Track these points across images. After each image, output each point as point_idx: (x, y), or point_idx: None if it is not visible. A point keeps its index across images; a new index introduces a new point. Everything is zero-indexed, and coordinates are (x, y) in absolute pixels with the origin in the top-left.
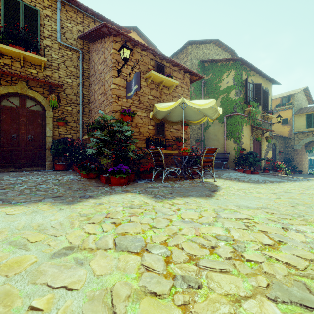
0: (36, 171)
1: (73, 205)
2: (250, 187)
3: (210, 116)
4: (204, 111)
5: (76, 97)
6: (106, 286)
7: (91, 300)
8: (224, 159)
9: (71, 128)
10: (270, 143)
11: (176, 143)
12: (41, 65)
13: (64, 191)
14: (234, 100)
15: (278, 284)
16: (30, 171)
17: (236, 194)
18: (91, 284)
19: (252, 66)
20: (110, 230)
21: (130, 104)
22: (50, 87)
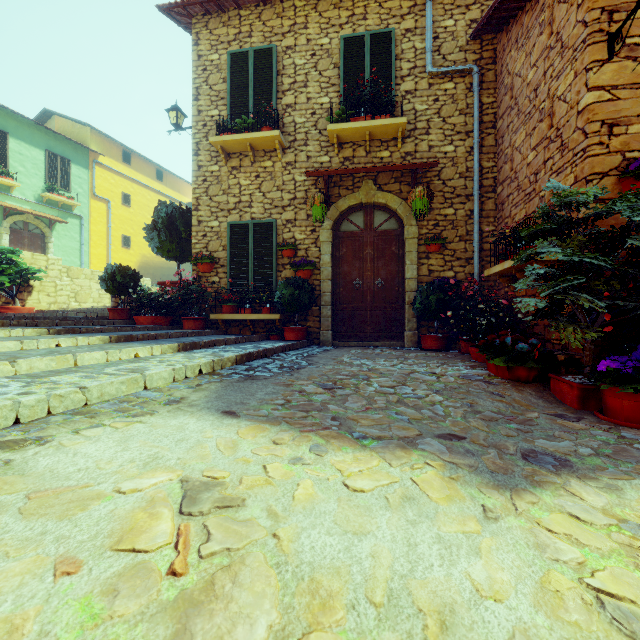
0: (389, 350)
1: (520, 498)
2: None
3: None
4: None
5: (465, 182)
6: None
7: None
8: None
9: (453, 256)
10: None
11: None
12: (398, 137)
13: (460, 415)
14: None
15: None
16: (380, 349)
17: None
18: None
19: None
20: None
21: None
22: (413, 174)
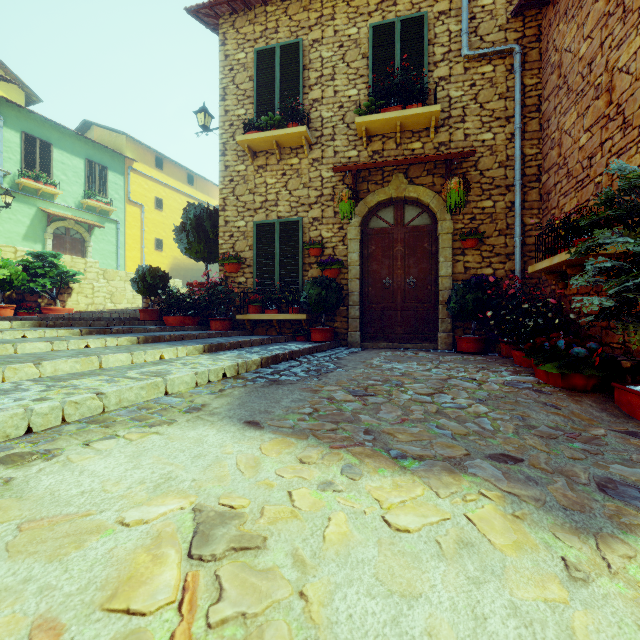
0: (421, 352)
1: (610, 549)
2: None
3: None
4: None
5: (505, 172)
6: None
7: None
8: None
9: (491, 251)
10: None
11: None
12: (431, 126)
13: (511, 430)
14: None
15: None
16: (411, 351)
17: None
18: None
19: None
20: None
21: None
22: (448, 165)
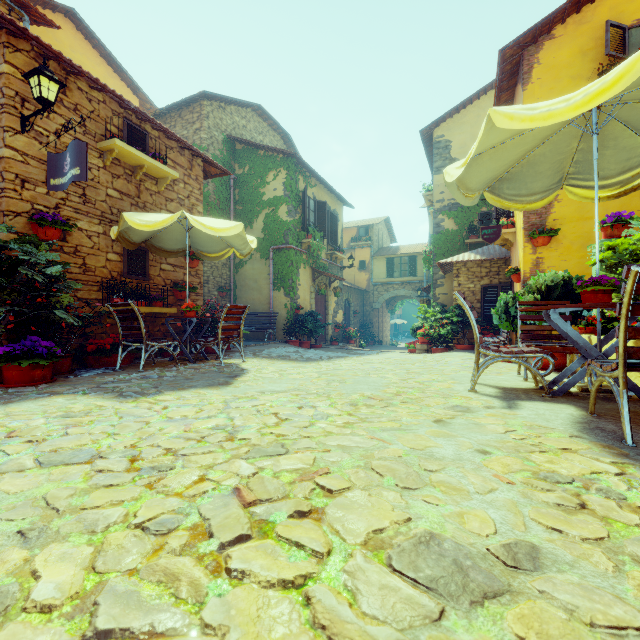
0: None
1: None
2: (294, 367)
3: (239, 249)
4: (228, 239)
5: None
6: (34, 496)
7: (12, 510)
8: (271, 324)
9: None
10: (340, 299)
11: (175, 293)
12: None
13: None
14: (286, 223)
15: (259, 449)
16: None
17: (268, 377)
18: (6, 500)
19: (313, 172)
20: (23, 451)
21: (59, 201)
22: None
